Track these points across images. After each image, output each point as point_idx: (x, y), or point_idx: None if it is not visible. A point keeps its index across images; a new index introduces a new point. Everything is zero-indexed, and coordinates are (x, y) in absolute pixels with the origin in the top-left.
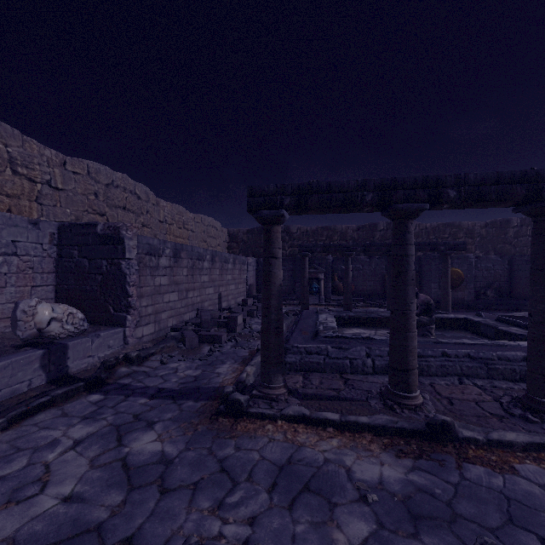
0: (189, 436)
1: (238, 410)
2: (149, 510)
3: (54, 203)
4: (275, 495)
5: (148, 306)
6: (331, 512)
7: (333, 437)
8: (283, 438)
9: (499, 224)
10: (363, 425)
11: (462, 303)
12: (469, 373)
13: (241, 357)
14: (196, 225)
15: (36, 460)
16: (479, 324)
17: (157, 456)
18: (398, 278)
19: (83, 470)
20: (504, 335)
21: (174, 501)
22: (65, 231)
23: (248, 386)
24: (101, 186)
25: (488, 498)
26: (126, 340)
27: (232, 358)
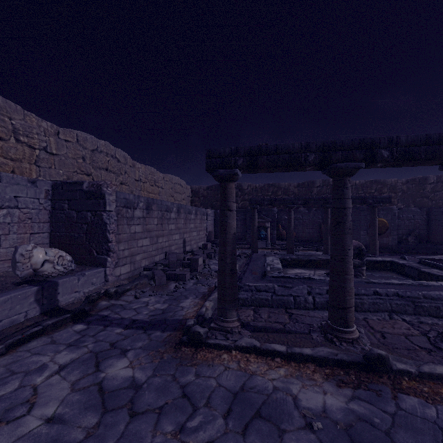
0: (156, 363)
1: (198, 341)
2: (119, 432)
3: (50, 166)
4: (230, 420)
5: (125, 249)
6: (280, 438)
7: (280, 366)
8: (236, 366)
9: (418, 181)
10: (307, 356)
11: (387, 247)
12: (398, 310)
13: (201, 293)
14: (165, 183)
15: (26, 383)
16: (404, 266)
17: (128, 381)
18: (337, 228)
19: (65, 393)
20: (426, 275)
21: (141, 424)
22: (57, 188)
23: (207, 319)
24: (88, 151)
25: (423, 428)
26: (106, 278)
27: (193, 294)
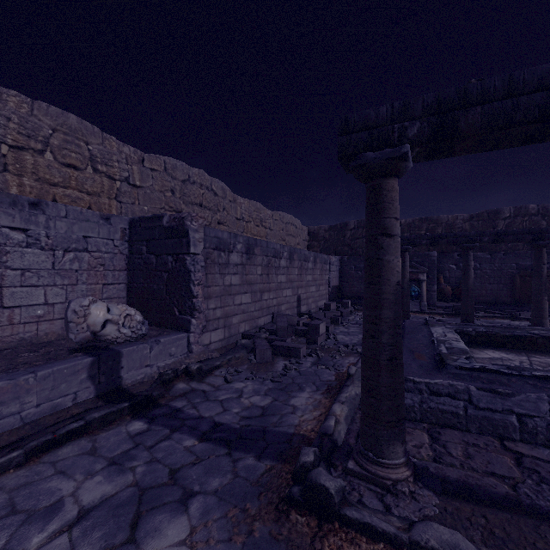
0: (237, 547)
1: (325, 507)
2: None
3: (133, 201)
4: None
5: (217, 308)
6: None
7: None
8: None
9: None
10: None
11: None
12: None
13: (325, 382)
14: (274, 222)
15: (15, 543)
16: None
17: None
18: None
19: None
20: None
21: None
22: (135, 226)
23: (338, 446)
24: (178, 182)
25: None
26: (190, 347)
27: (312, 383)
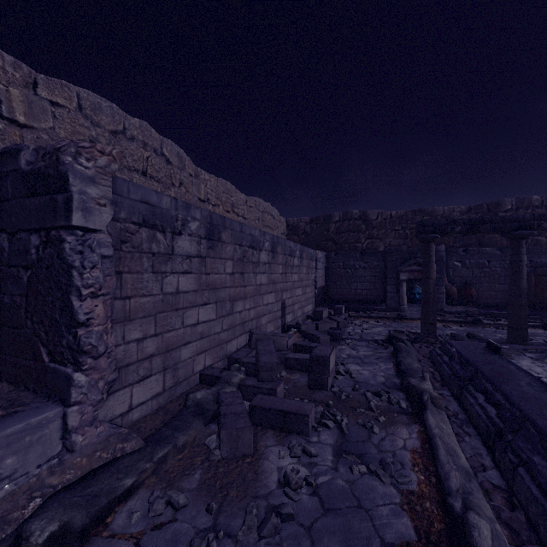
0: None
1: None
2: None
3: None
4: None
5: (146, 338)
6: None
7: None
8: None
9: None
10: None
11: None
12: None
13: None
14: (248, 210)
15: None
16: None
17: None
18: None
19: None
20: None
21: None
22: None
23: None
24: (103, 131)
25: None
26: (69, 439)
27: None
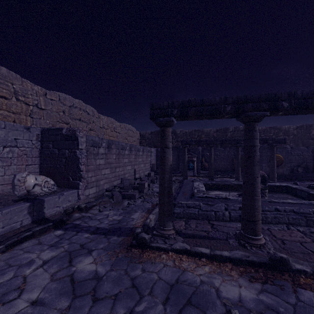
0: (113, 260)
1: (144, 244)
2: (84, 313)
3: (40, 117)
4: (168, 306)
5: (92, 176)
6: None
7: (205, 265)
8: (172, 264)
9: (305, 127)
10: (225, 257)
11: (282, 176)
12: (294, 222)
13: (146, 208)
14: (121, 129)
15: (18, 273)
16: (296, 190)
17: (92, 274)
18: (248, 161)
19: (46, 282)
20: None
21: (101, 307)
22: (45, 133)
23: (150, 228)
24: (67, 107)
25: None
26: (79, 197)
27: (141, 209)
